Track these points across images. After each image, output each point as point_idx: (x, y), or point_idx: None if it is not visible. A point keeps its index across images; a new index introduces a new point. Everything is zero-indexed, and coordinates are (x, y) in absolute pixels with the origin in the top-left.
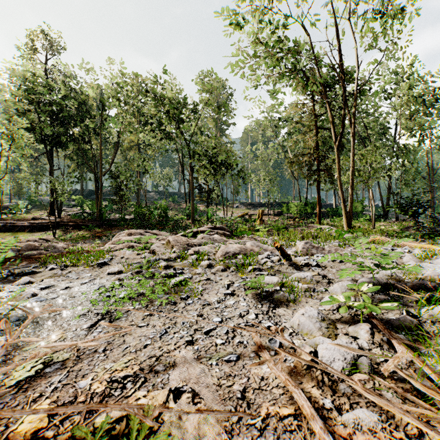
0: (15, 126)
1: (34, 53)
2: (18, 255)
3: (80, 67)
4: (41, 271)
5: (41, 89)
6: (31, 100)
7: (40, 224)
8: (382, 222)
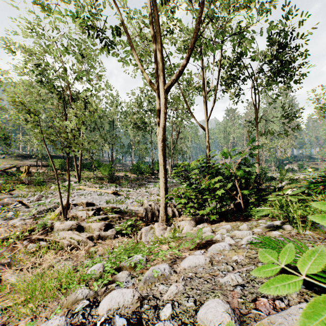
0: None
1: None
2: None
3: None
4: None
5: None
6: None
7: None
8: None
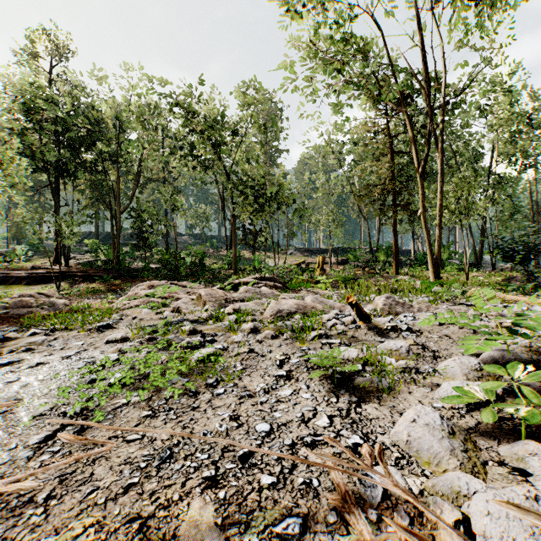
0: (3, 147)
1: (35, 59)
2: (3, 314)
3: (92, 74)
4: (19, 337)
5: (42, 102)
6: (29, 116)
7: (42, 275)
8: (475, 272)
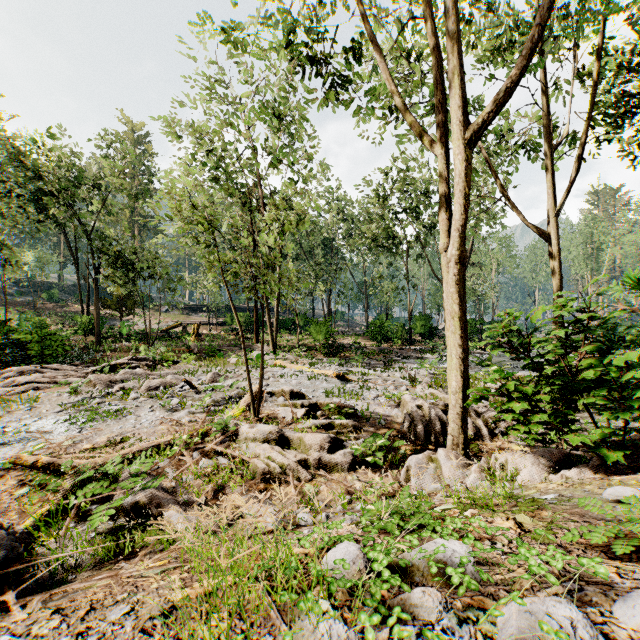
0: None
1: None
2: None
3: None
4: None
5: None
6: None
7: None
8: None
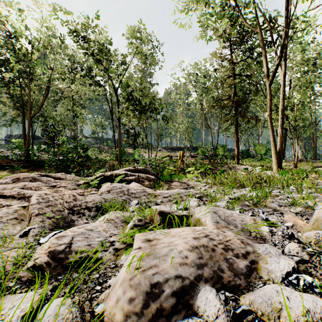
0: None
1: None
2: None
3: None
4: None
5: None
6: None
7: None
8: (283, 162)
